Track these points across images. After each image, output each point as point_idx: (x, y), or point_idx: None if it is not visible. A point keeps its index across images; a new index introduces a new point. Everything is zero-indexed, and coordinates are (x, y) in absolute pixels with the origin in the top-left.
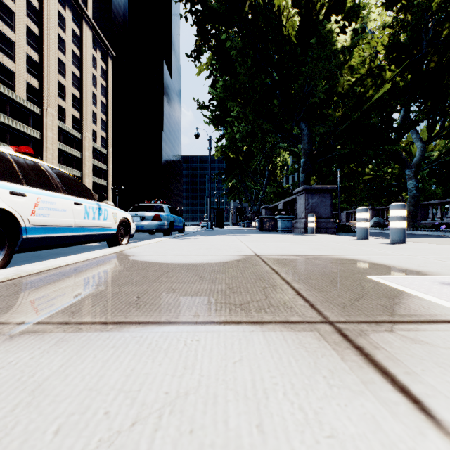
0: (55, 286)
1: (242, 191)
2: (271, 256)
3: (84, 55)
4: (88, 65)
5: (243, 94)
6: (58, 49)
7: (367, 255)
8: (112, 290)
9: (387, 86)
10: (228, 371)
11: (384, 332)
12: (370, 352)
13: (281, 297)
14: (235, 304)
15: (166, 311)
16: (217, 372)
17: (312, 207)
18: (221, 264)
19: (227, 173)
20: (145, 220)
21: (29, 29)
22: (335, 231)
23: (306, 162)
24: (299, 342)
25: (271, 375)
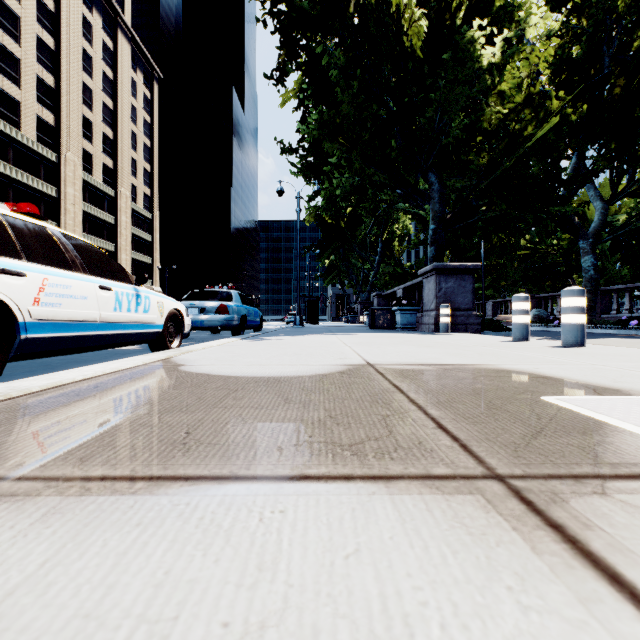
0: (61, 414)
1: (345, 272)
2: (391, 366)
3: (120, 77)
4: (126, 91)
5: (347, 132)
6: (81, 69)
7: (533, 364)
8: (148, 419)
9: (553, 120)
10: (337, 576)
11: (592, 496)
12: (579, 535)
13: (414, 433)
14: (341, 444)
15: (232, 457)
16: (317, 577)
17: (446, 294)
18: (316, 377)
19: (323, 246)
20: (205, 313)
21: (40, 40)
22: (478, 329)
23: (437, 229)
24: (453, 514)
25: (413, 583)
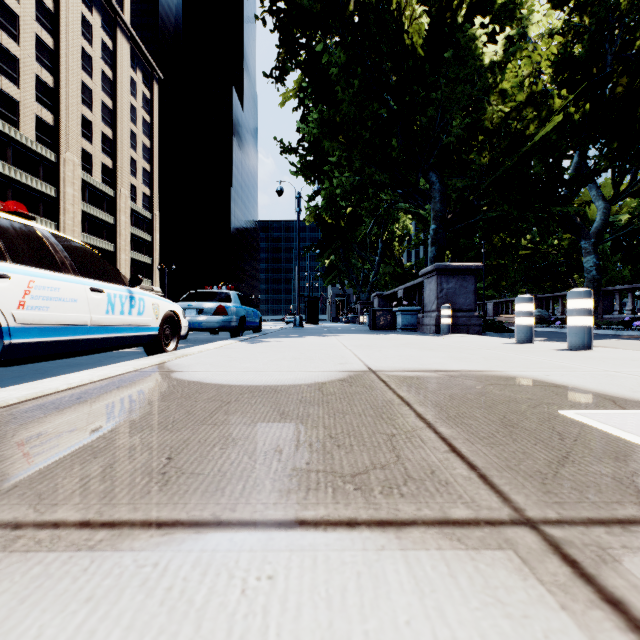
0: (33, 432)
1: (345, 272)
2: (394, 373)
3: (119, 77)
4: (125, 91)
5: (347, 131)
6: (81, 69)
7: (542, 370)
8: (127, 440)
9: (556, 118)
10: None
11: None
12: None
13: (424, 458)
14: (342, 473)
15: (216, 493)
16: None
17: (447, 294)
18: (315, 386)
19: (323, 246)
20: (203, 314)
21: (39, 39)
22: (480, 330)
23: (438, 229)
24: (483, 582)
25: None
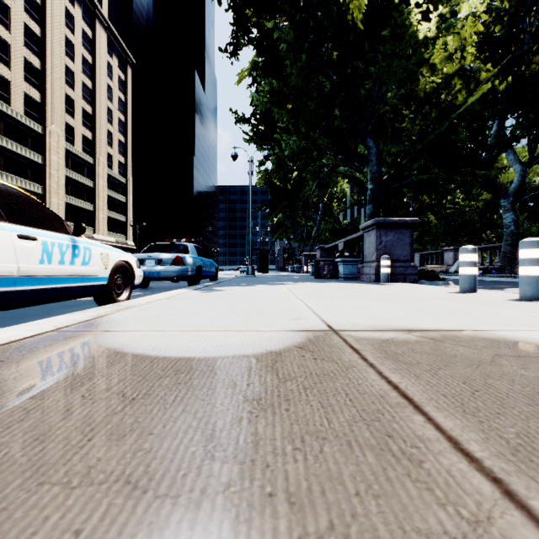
0: None
1: (291, 228)
2: (361, 334)
3: (98, 62)
4: (103, 74)
5: (294, 101)
6: (64, 54)
7: (533, 329)
8: None
9: (483, 87)
10: None
11: None
12: None
13: None
14: None
15: None
16: None
17: (386, 246)
18: (267, 359)
19: (272, 206)
20: (162, 264)
21: (28, 28)
22: (416, 279)
23: (375, 189)
24: None
25: None
